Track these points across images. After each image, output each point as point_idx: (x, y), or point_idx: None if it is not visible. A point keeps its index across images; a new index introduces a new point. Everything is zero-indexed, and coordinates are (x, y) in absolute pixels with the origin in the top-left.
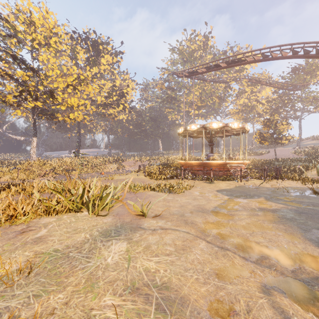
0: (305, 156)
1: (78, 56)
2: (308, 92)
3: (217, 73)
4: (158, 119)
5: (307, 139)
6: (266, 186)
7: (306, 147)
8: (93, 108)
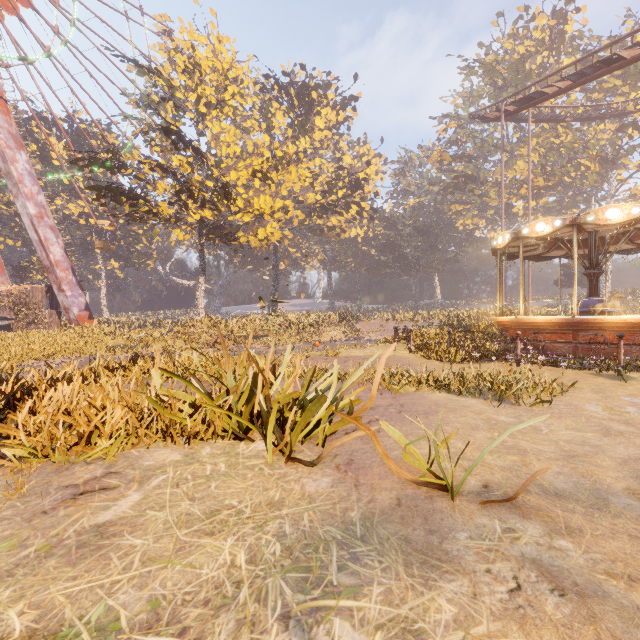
0: None
1: (274, 122)
2: None
3: (592, 96)
4: (433, 230)
5: None
6: None
7: None
8: (299, 214)
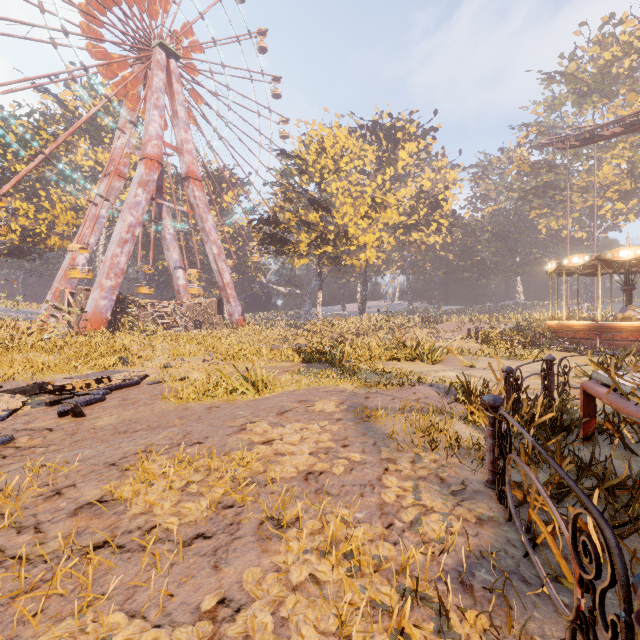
0: None
1: (365, 159)
2: None
3: None
4: (513, 235)
5: None
6: None
7: None
8: (391, 241)
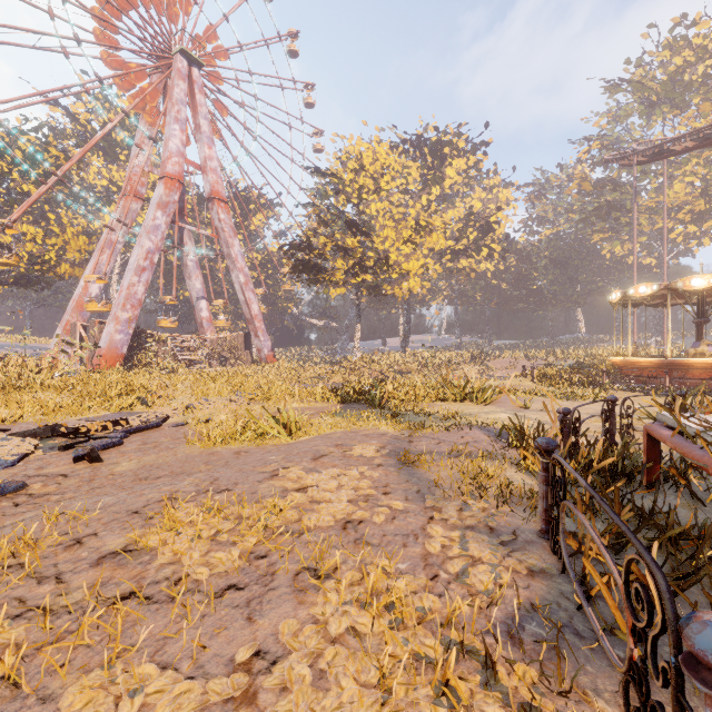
0: None
1: (408, 177)
2: None
3: None
4: (573, 261)
5: None
6: None
7: None
8: (438, 268)
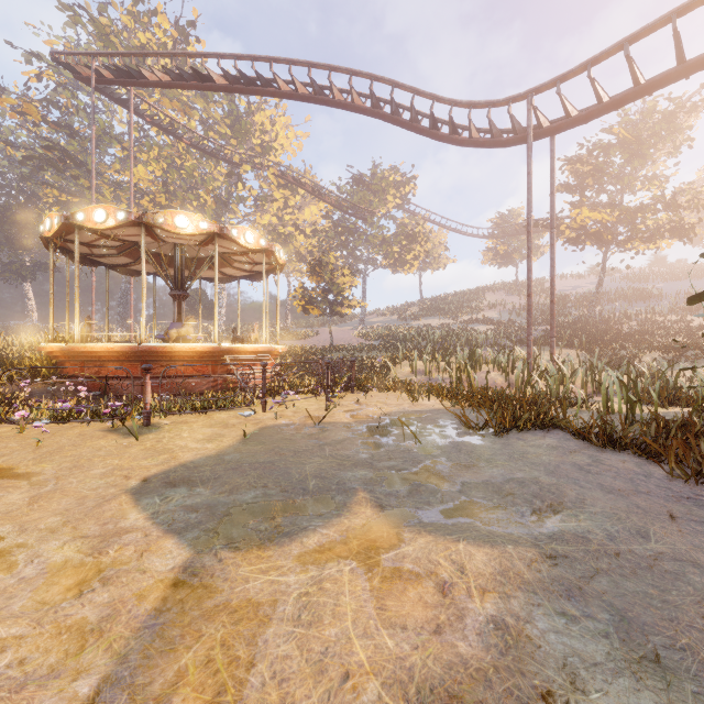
0: (376, 341)
1: None
2: (377, 226)
3: (210, 133)
4: (14, 215)
5: (371, 315)
6: (339, 416)
7: (373, 326)
8: None
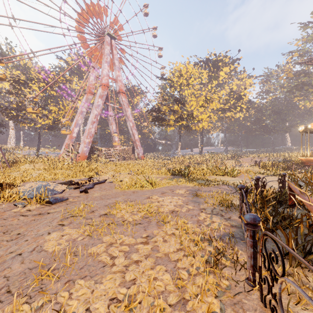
0: None
1: (202, 77)
2: None
3: None
4: (283, 111)
5: None
6: None
7: None
8: (215, 117)
